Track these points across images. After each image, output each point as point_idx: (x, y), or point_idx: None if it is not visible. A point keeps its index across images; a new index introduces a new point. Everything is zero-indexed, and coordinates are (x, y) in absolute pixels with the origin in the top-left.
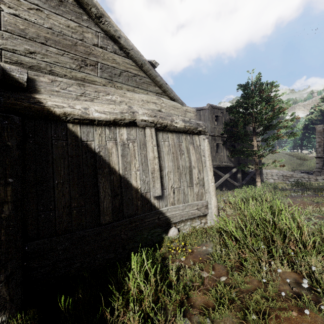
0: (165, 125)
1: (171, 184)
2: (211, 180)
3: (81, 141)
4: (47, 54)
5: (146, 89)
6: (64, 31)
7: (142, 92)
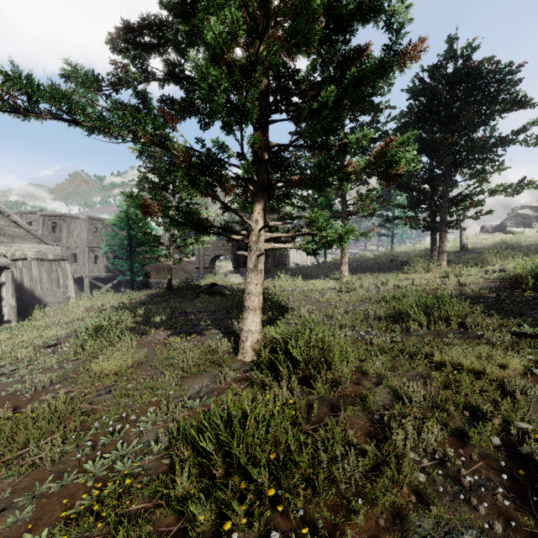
0: (43, 259)
1: (47, 286)
2: (72, 285)
3: None
4: None
5: (31, 241)
6: None
7: (29, 243)
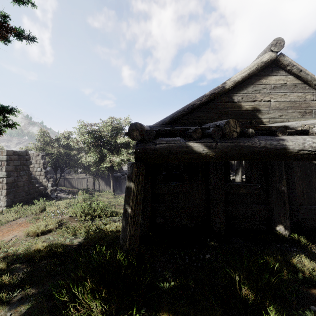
0: None
1: None
2: None
3: None
4: (287, 114)
5: None
6: (295, 100)
7: None
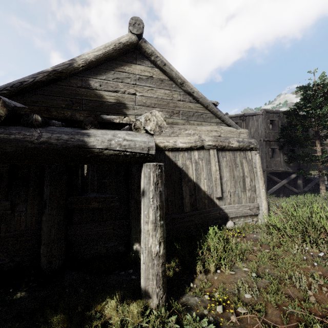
0: (223, 146)
1: (228, 189)
2: (262, 187)
3: (172, 161)
4: None
5: (210, 121)
6: (163, 97)
7: (206, 124)
